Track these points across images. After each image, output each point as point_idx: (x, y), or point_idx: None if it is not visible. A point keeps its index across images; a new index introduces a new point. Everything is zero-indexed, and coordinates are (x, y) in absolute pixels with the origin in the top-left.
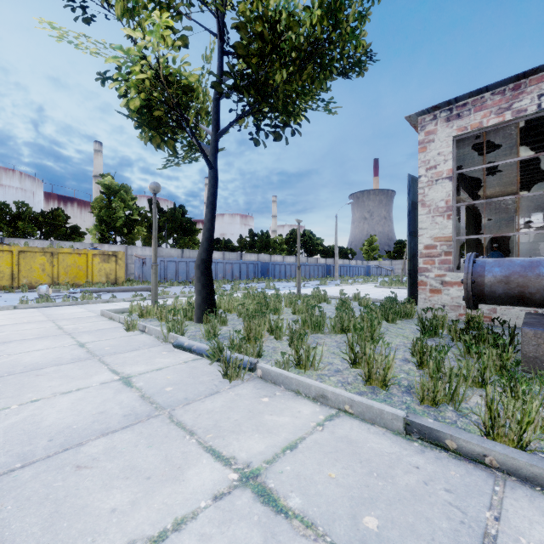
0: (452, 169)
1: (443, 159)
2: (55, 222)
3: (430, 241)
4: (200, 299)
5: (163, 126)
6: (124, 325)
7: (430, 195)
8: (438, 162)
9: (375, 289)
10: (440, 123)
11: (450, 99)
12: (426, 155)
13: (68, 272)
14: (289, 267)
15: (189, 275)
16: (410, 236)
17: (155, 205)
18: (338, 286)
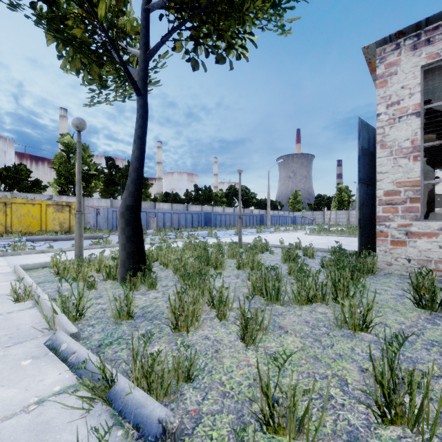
0: (420, 103)
1: (408, 93)
2: (18, 176)
3: (392, 187)
4: (124, 255)
5: (88, 53)
6: (10, 294)
7: (392, 135)
8: (401, 97)
9: (307, 236)
10: (405, 52)
11: (421, 21)
12: (386, 89)
13: (21, 221)
14: (228, 216)
15: None
16: (360, 183)
17: (78, 144)
18: (273, 233)
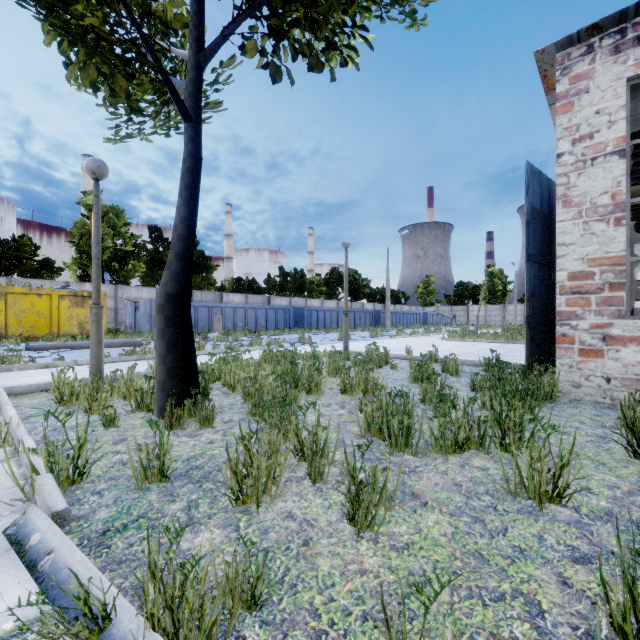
0: (625, 137)
1: (606, 120)
2: (18, 253)
3: (580, 266)
4: (163, 372)
5: (111, 59)
6: None
7: (580, 186)
8: (596, 127)
9: (444, 342)
10: (601, 58)
11: (628, 7)
12: (572, 116)
13: (22, 320)
14: (329, 313)
15: (199, 324)
16: (529, 262)
17: (96, 199)
18: (394, 338)
